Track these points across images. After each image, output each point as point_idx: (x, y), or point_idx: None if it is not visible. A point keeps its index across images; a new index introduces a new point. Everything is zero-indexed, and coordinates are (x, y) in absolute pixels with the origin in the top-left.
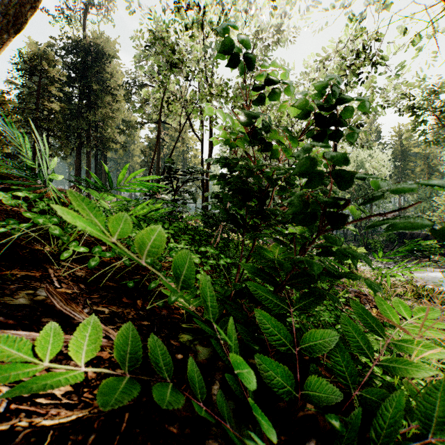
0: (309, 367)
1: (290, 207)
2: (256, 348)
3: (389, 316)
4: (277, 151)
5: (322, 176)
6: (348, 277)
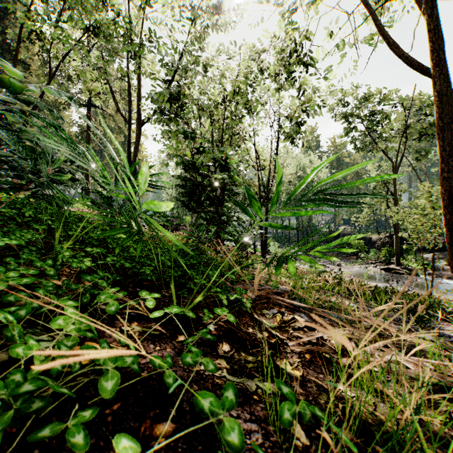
0: None
1: None
2: None
3: None
4: None
5: None
6: None
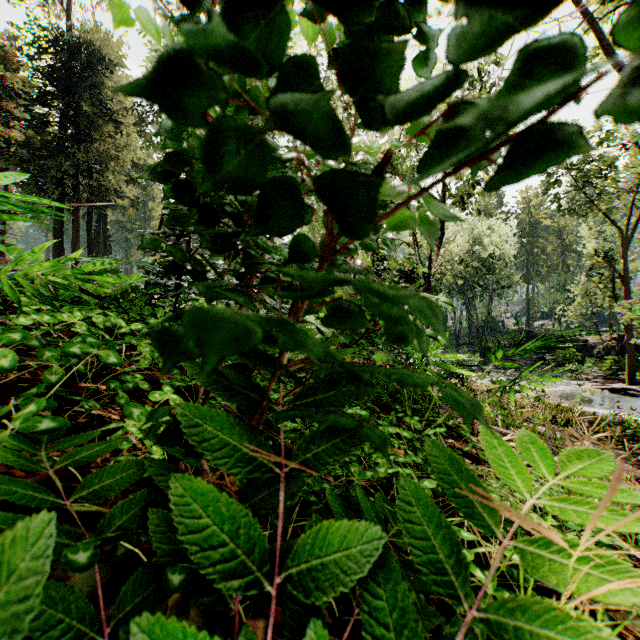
0: (307, 629)
1: (205, 157)
2: (174, 579)
3: (508, 475)
4: (259, 93)
5: (316, 80)
6: (405, 383)
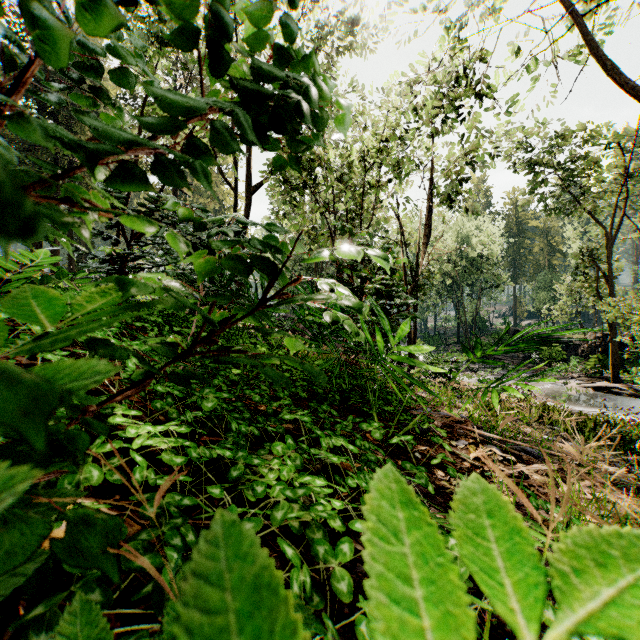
0: None
1: None
2: None
3: (411, 635)
4: None
5: None
6: None
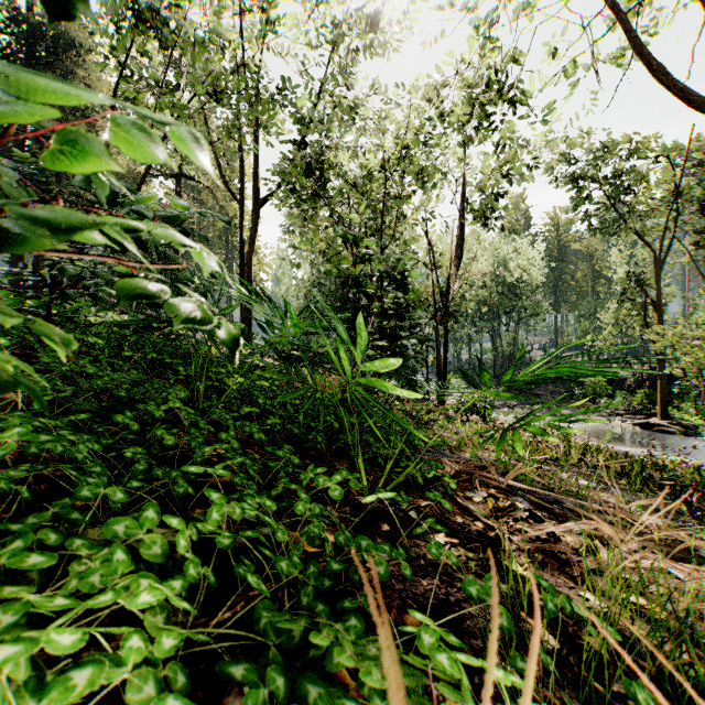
0: None
1: None
2: None
3: None
4: None
5: None
6: None
